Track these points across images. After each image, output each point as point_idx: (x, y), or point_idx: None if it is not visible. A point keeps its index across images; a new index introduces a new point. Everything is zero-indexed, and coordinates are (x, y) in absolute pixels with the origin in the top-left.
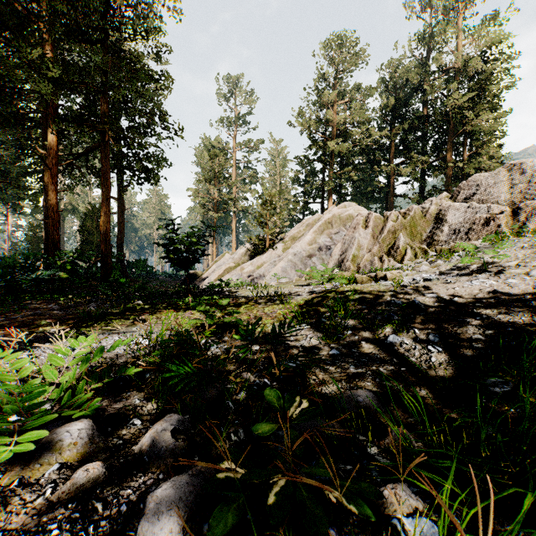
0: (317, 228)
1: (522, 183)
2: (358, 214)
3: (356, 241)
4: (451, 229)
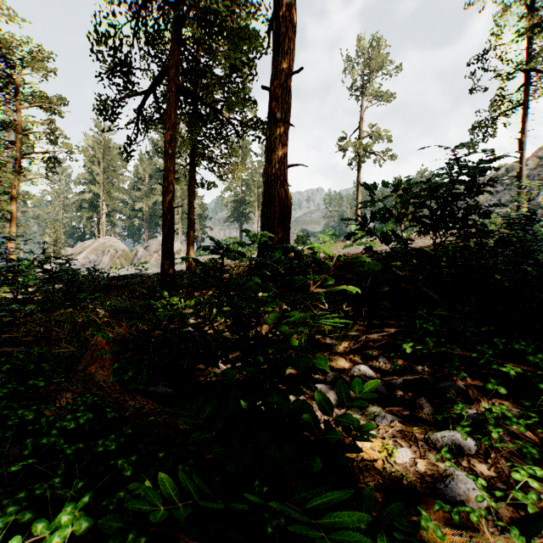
0: (89, 250)
1: (158, 246)
2: (106, 249)
3: (102, 261)
4: (138, 258)
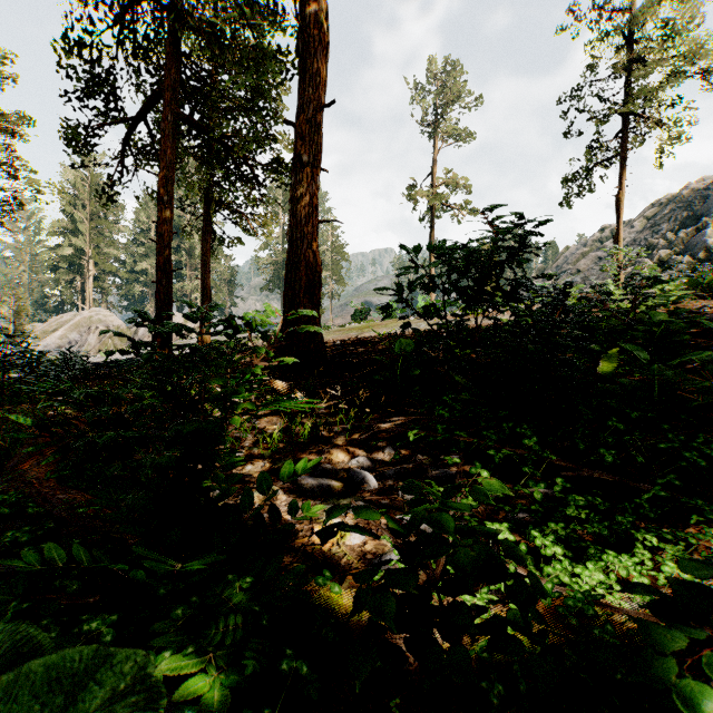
0: (68, 327)
1: None
2: (94, 325)
3: (87, 342)
4: (139, 338)
